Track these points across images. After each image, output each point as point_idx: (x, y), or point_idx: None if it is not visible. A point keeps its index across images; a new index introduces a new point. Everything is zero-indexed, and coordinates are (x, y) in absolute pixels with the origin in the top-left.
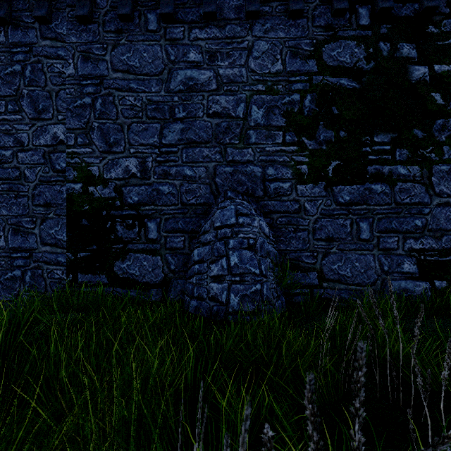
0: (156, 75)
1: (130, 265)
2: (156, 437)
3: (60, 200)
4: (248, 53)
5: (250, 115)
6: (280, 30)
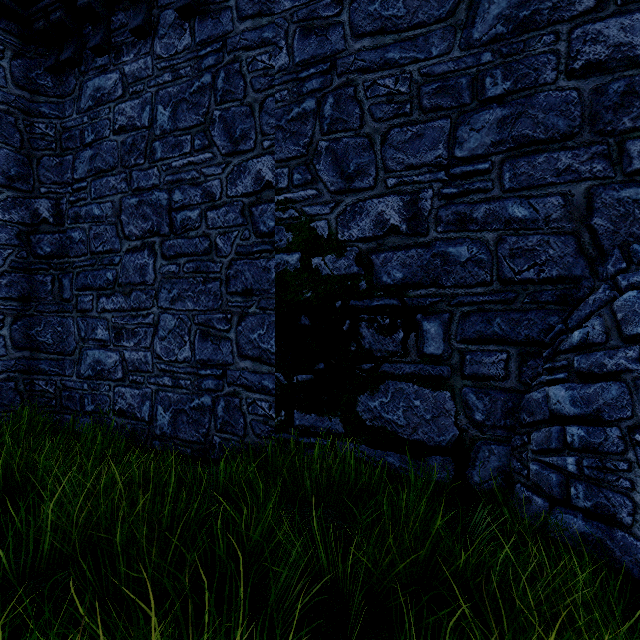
0: (441, 21)
1: (387, 404)
2: None
3: (265, 284)
4: None
5: None
6: None
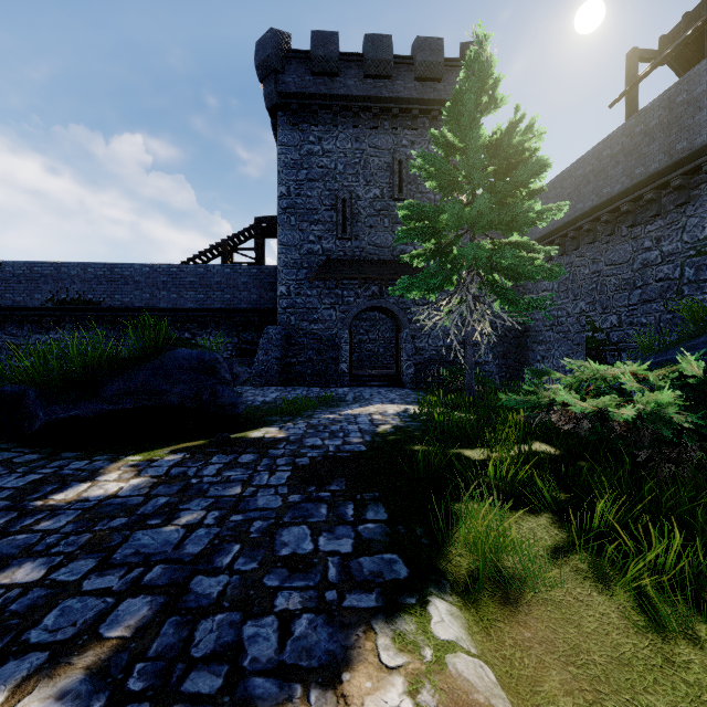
0: (626, 263)
1: None
2: None
3: (583, 342)
4: (682, 230)
5: (683, 275)
6: (706, 205)
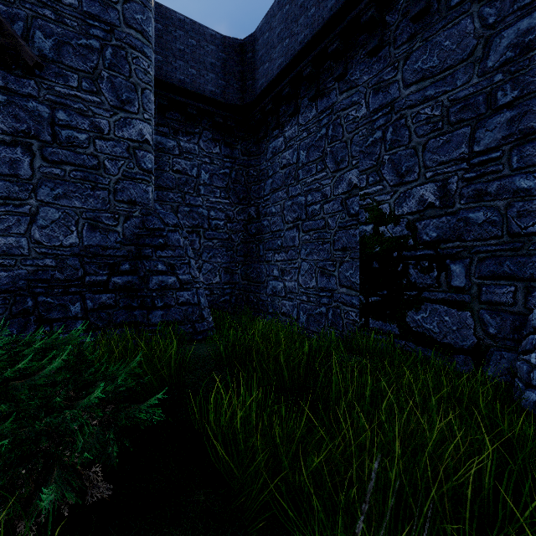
0: (464, 61)
1: (426, 318)
2: (418, 526)
3: (353, 243)
4: None
5: None
6: None
